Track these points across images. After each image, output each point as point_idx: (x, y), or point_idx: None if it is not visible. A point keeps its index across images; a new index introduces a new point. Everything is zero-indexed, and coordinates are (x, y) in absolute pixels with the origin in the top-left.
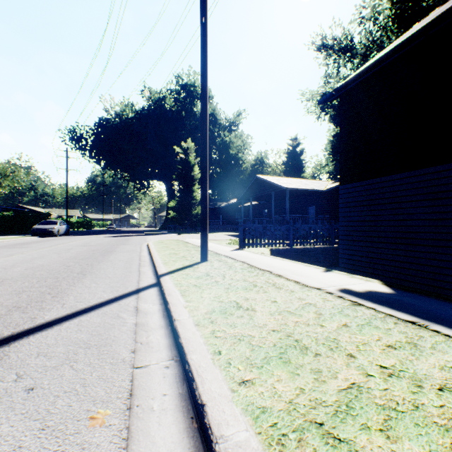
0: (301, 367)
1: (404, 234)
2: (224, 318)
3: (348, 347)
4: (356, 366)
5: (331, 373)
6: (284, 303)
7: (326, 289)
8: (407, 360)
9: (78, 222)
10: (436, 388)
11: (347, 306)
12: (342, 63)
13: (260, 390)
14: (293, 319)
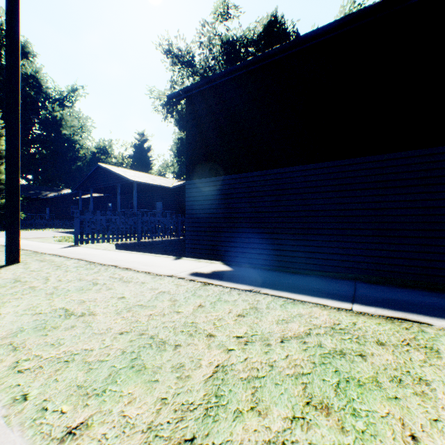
0: (161, 369)
1: (234, 224)
2: (41, 337)
3: (207, 327)
4: (217, 345)
5: (195, 363)
6: (135, 297)
7: (179, 275)
8: (255, 324)
9: None
10: (279, 341)
11: (200, 287)
12: (186, 75)
13: (101, 432)
14: (146, 313)
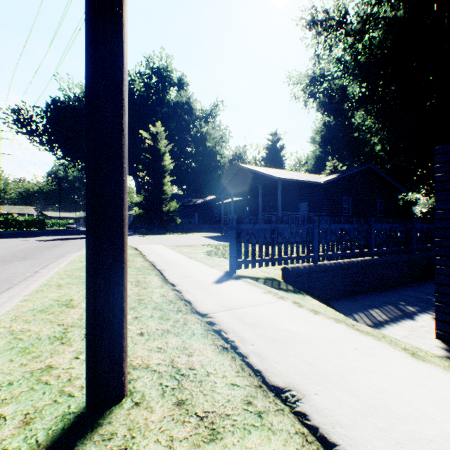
0: None
1: None
2: None
3: None
4: None
5: None
6: None
7: None
8: None
9: (27, 220)
10: None
11: None
12: (334, 42)
13: None
14: None
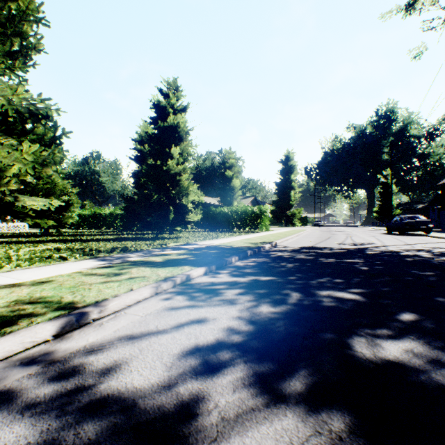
0: None
1: None
2: None
3: None
4: None
5: None
6: None
7: None
8: None
9: None
10: None
11: None
12: None
13: None
14: None
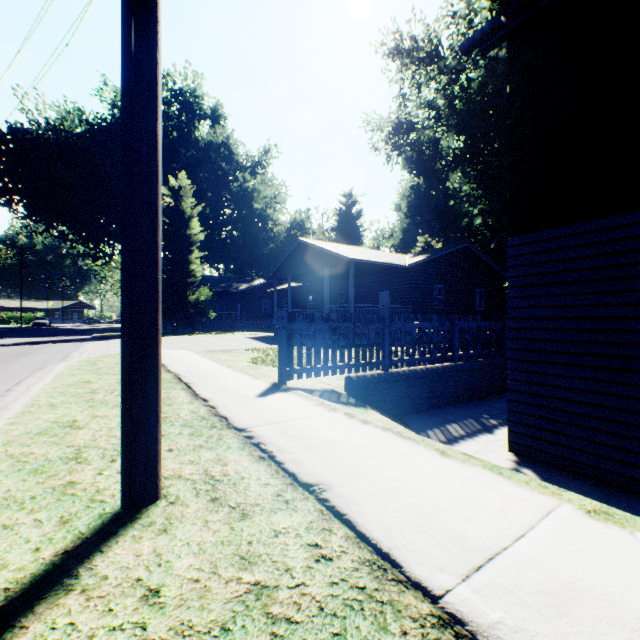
0: None
1: None
2: None
3: None
4: None
5: None
6: None
7: None
8: None
9: None
10: None
11: None
12: (424, 80)
13: None
14: None
